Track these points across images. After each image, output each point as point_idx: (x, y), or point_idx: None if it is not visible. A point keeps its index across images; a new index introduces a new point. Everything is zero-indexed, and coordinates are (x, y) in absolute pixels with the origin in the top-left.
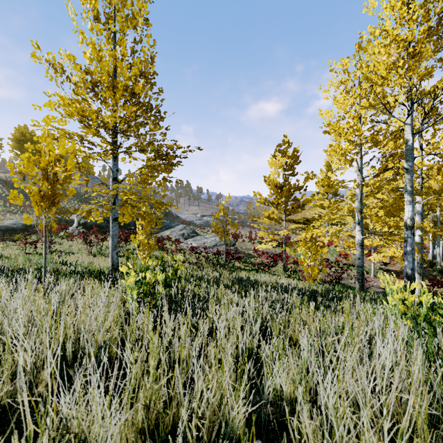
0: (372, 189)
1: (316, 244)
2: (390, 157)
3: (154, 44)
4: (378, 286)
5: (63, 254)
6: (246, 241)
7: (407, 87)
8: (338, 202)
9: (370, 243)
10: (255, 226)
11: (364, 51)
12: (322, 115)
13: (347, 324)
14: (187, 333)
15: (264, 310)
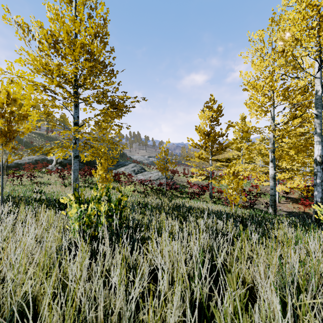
0: (284, 133)
1: (238, 177)
2: (299, 107)
3: (107, 12)
4: (282, 209)
5: (41, 185)
6: (181, 175)
7: (318, 45)
8: (255, 144)
9: (279, 177)
10: (189, 164)
11: (276, 23)
12: (242, 76)
13: (312, 269)
14: (123, 279)
15: (205, 241)
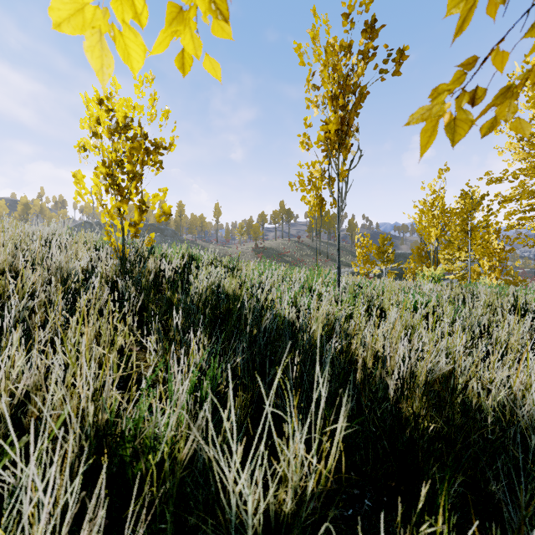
0: None
1: None
2: None
3: None
4: None
5: None
6: None
7: None
8: None
9: None
10: None
11: None
12: None
13: None
14: None
15: None
